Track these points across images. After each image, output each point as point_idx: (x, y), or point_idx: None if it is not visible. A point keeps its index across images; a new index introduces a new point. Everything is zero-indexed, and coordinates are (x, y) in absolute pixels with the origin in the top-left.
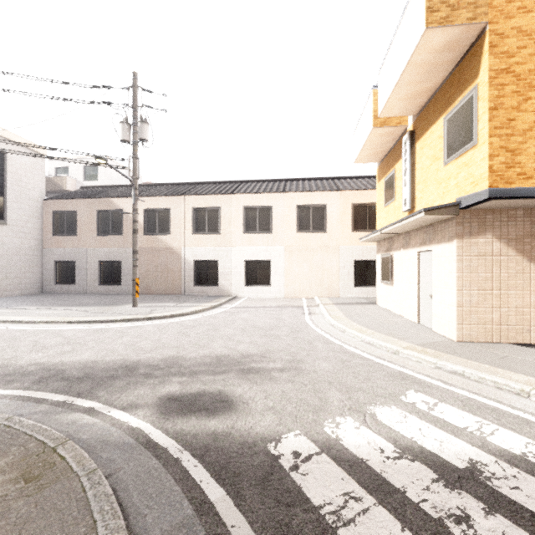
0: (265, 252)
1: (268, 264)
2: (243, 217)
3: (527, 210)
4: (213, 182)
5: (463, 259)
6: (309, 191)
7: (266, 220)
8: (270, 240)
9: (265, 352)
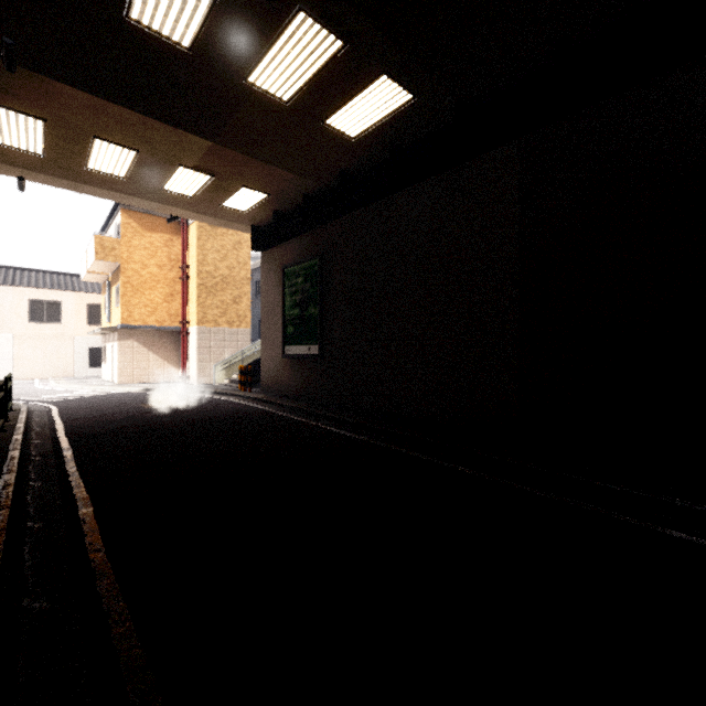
0: None
1: None
2: None
3: (148, 331)
4: None
5: (121, 350)
6: (43, 289)
7: None
8: None
9: None
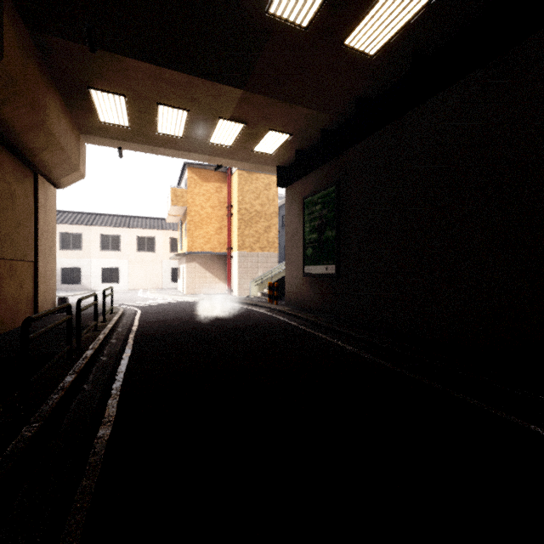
0: (116, 263)
1: (118, 270)
2: (100, 241)
3: (205, 256)
4: (73, 212)
5: (188, 270)
6: (145, 229)
7: (116, 243)
8: (119, 256)
9: (119, 299)
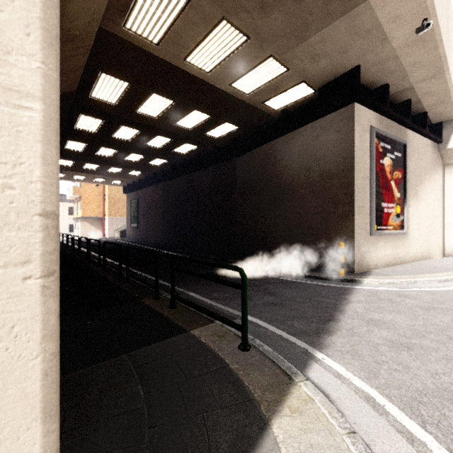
0: None
1: None
2: None
3: (91, 218)
4: None
5: (81, 225)
6: None
7: None
8: None
9: None
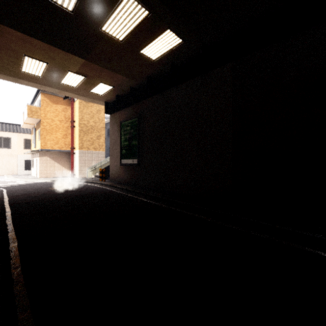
0: None
1: None
2: None
3: (54, 152)
4: None
5: (41, 161)
6: (1, 131)
7: None
8: None
9: None
